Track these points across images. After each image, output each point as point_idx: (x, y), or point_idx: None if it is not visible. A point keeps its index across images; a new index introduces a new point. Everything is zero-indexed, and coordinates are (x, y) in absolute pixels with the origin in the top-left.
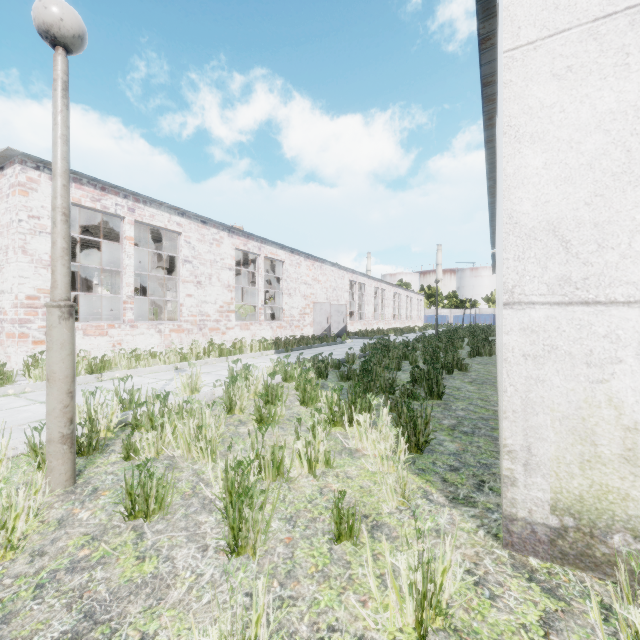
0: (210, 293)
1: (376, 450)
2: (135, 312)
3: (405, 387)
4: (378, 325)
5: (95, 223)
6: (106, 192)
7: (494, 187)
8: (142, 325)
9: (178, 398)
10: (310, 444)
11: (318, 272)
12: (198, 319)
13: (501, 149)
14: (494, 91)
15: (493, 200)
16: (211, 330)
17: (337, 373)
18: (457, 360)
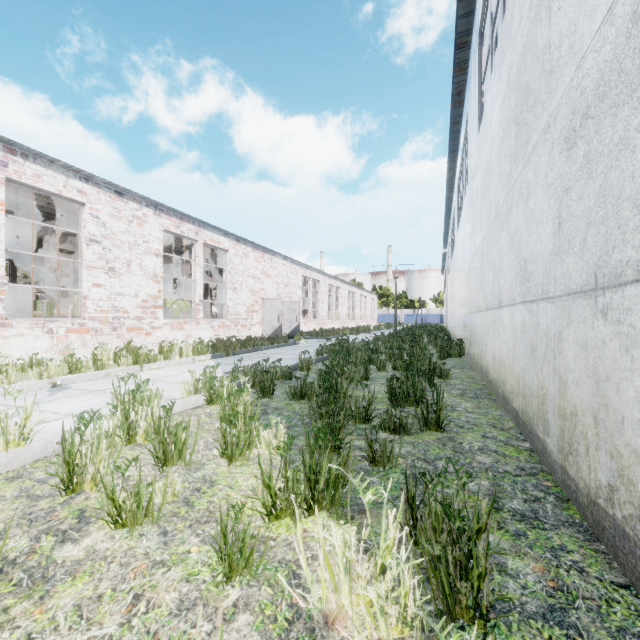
0: (128, 283)
1: None
2: (16, 306)
3: (389, 414)
4: (333, 324)
5: None
6: None
7: (453, 180)
8: (20, 323)
9: None
10: None
11: (268, 265)
12: (111, 316)
13: None
14: (467, 57)
15: (451, 195)
16: (130, 330)
17: (287, 386)
18: (434, 365)
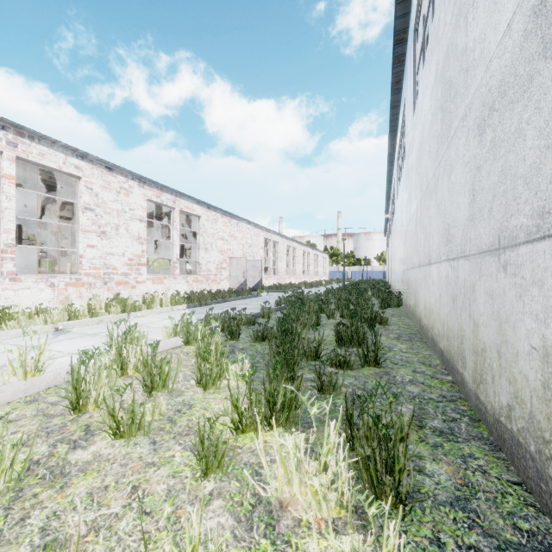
0: (117, 245)
1: None
2: (23, 264)
3: (336, 352)
4: (290, 279)
5: None
6: None
7: (393, 155)
8: (27, 278)
9: None
10: None
11: (235, 229)
12: (102, 272)
13: None
14: (404, 51)
15: (391, 168)
16: (118, 284)
17: (251, 330)
18: (375, 313)
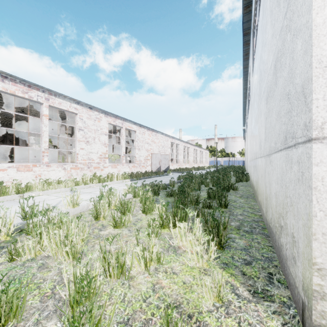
0: (94, 147)
1: (193, 251)
2: (50, 158)
3: (205, 201)
4: (185, 166)
5: (27, 107)
6: (31, 88)
7: (246, 93)
8: (54, 165)
9: (64, 210)
10: (146, 250)
11: (154, 137)
12: (87, 162)
13: (291, 25)
14: (249, 38)
15: (245, 100)
16: (95, 168)
17: (165, 192)
18: (231, 184)
